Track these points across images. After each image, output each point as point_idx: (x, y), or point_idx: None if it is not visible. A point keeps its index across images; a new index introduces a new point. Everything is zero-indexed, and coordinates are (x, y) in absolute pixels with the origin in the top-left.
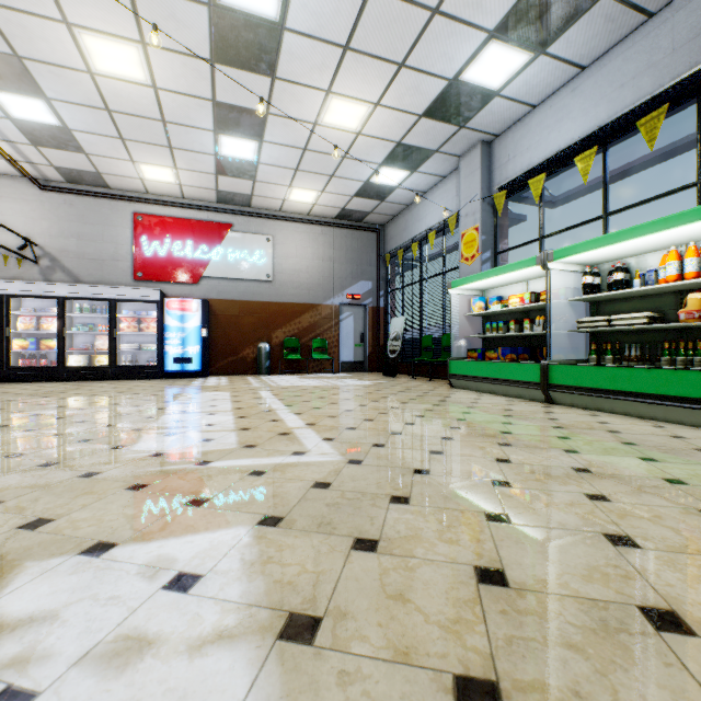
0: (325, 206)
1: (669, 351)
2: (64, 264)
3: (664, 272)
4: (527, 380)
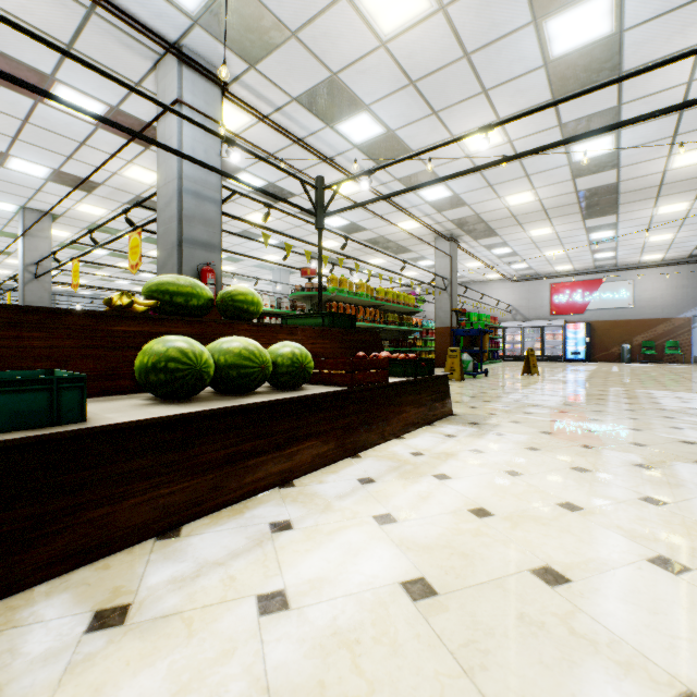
0: (673, 256)
1: None
2: (520, 312)
3: None
4: None
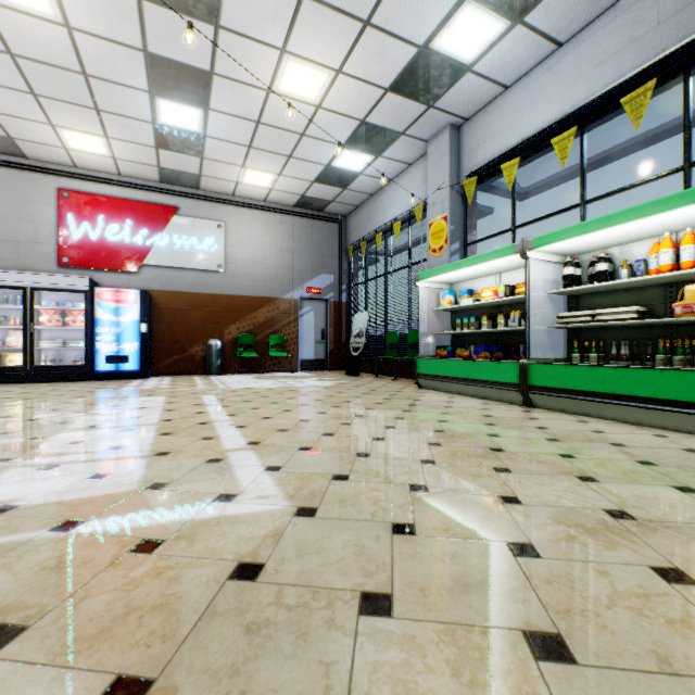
0: (283, 192)
1: (663, 349)
2: None
3: (655, 261)
4: (504, 381)
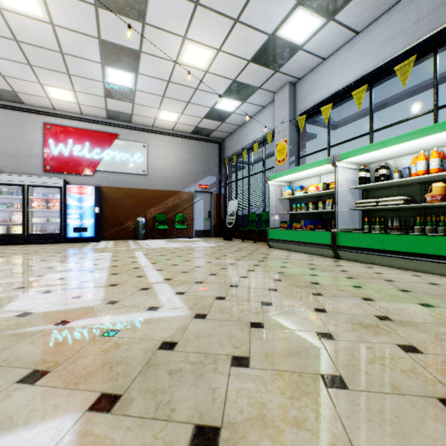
0: (184, 124)
1: (419, 222)
2: None
3: (415, 168)
4: (322, 243)
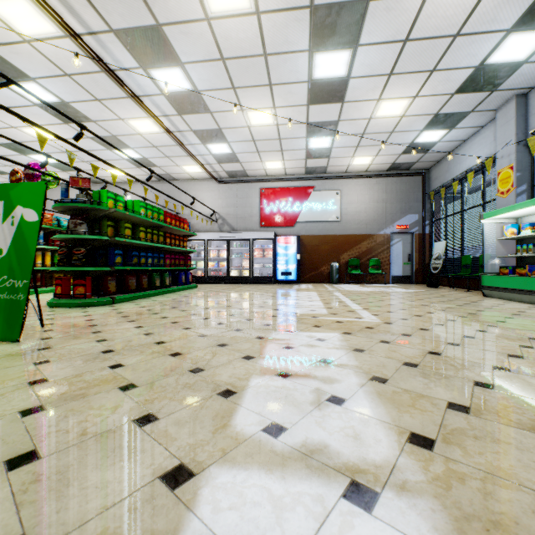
0: (379, 164)
1: None
2: (228, 221)
3: None
4: None
